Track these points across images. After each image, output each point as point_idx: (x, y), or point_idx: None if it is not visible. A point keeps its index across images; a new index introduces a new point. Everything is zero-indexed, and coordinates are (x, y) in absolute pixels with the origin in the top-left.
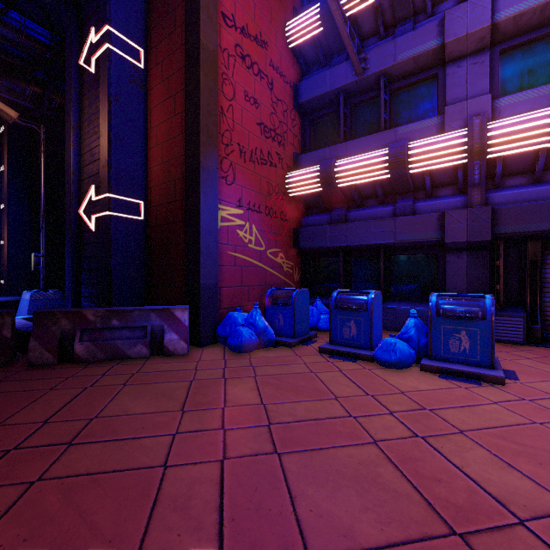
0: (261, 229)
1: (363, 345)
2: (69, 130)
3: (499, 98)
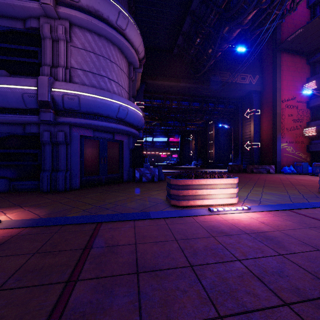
0: (293, 147)
1: None
2: (240, 128)
3: None
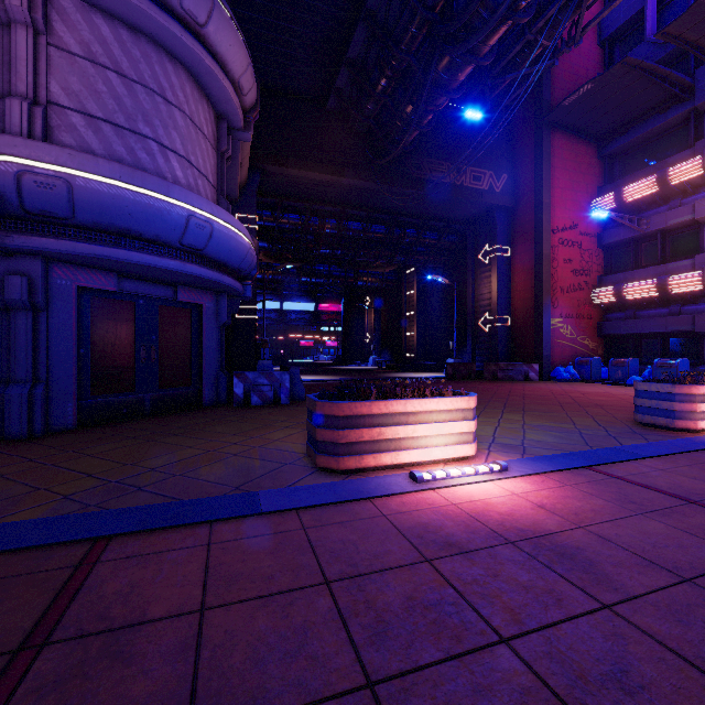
0: (573, 326)
1: (624, 381)
2: (470, 285)
3: None
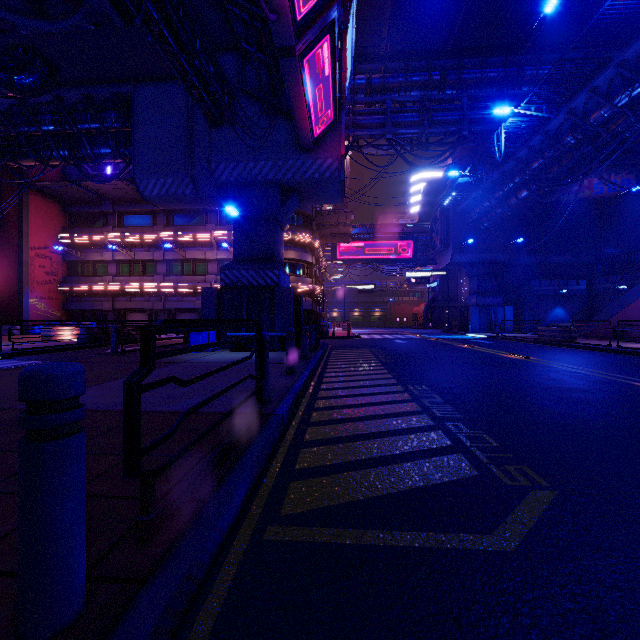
0: (46, 304)
1: None
2: None
3: (115, 277)
